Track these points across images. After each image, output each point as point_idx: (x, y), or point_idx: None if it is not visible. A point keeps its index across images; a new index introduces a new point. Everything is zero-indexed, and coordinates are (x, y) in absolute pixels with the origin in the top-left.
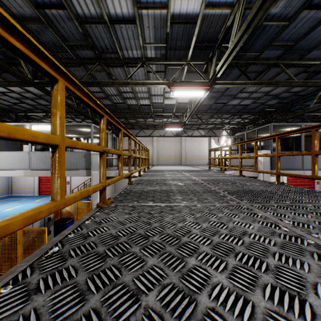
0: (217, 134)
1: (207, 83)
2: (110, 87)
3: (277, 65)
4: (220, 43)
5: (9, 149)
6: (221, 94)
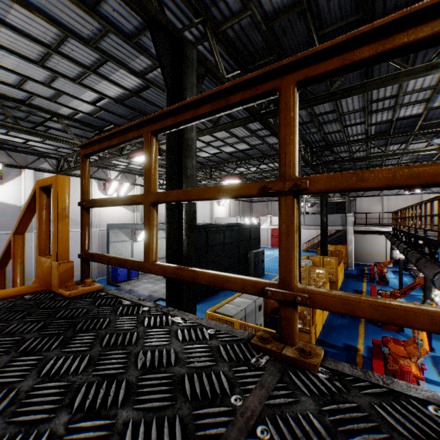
0: None
1: None
2: None
3: None
4: None
5: (250, 211)
6: None
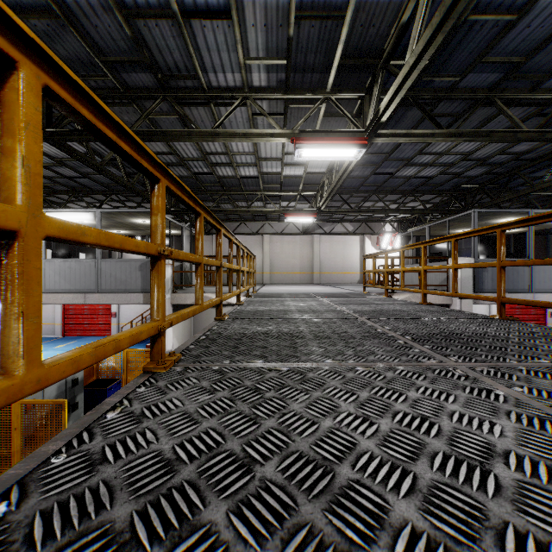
0: (376, 230)
1: (363, 133)
2: (185, 141)
3: (489, 103)
4: (388, 59)
5: None
6: (385, 156)
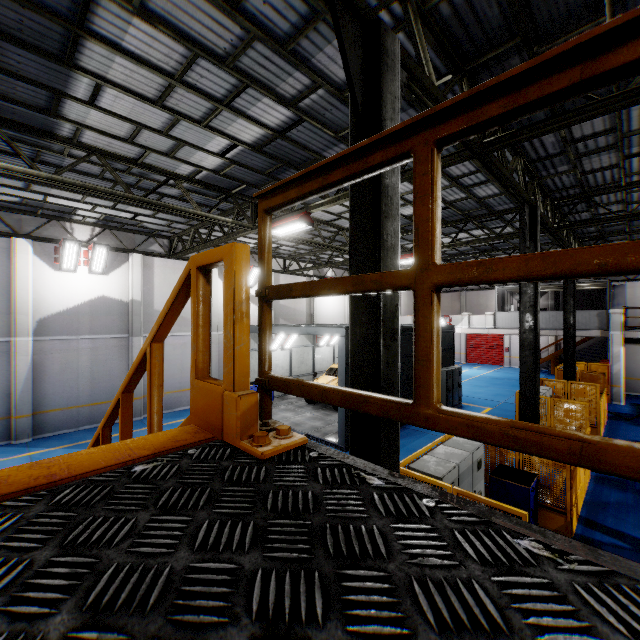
0: None
1: None
2: None
3: None
4: None
5: None
6: None
